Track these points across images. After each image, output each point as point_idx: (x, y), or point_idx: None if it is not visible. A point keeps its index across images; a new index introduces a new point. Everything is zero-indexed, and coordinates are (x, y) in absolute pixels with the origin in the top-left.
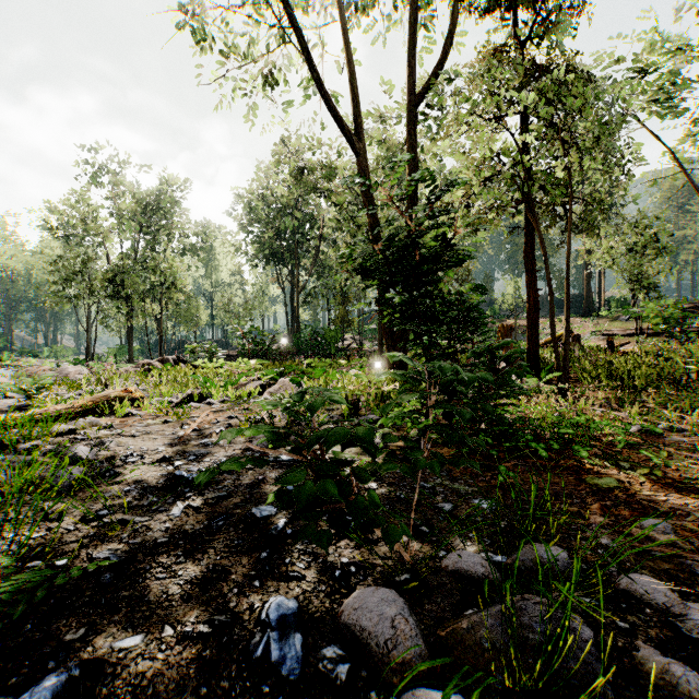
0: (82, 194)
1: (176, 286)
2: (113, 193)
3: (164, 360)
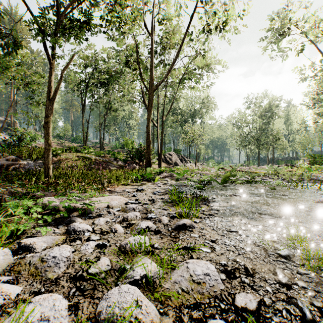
0: (244, 113)
1: (279, 139)
2: (253, 109)
3: (286, 165)
